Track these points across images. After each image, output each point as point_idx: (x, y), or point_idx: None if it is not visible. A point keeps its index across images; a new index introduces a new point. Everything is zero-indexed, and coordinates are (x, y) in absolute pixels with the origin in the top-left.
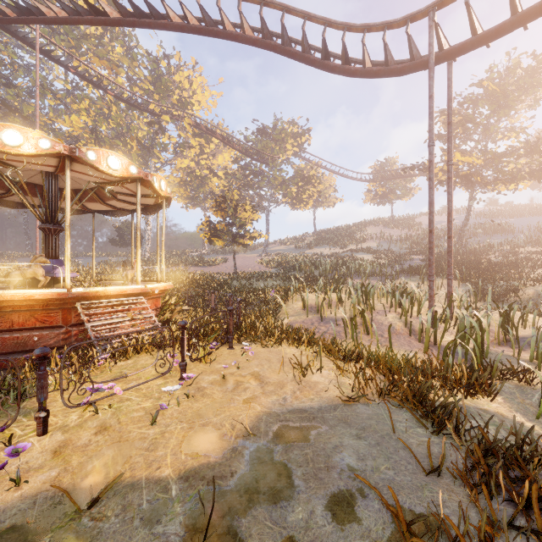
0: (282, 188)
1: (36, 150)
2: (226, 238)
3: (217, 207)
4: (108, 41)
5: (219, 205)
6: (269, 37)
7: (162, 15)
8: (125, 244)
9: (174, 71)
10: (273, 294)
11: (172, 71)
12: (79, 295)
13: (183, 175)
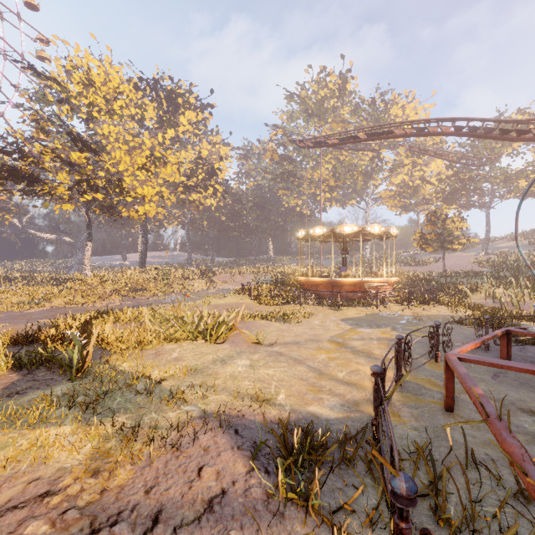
0: (506, 184)
1: (353, 231)
2: (435, 245)
3: (427, 221)
4: (340, 104)
5: (429, 220)
6: (461, 128)
7: (390, 131)
8: (352, 249)
9: (390, 107)
10: (462, 286)
11: (387, 108)
12: (365, 281)
13: (397, 189)
